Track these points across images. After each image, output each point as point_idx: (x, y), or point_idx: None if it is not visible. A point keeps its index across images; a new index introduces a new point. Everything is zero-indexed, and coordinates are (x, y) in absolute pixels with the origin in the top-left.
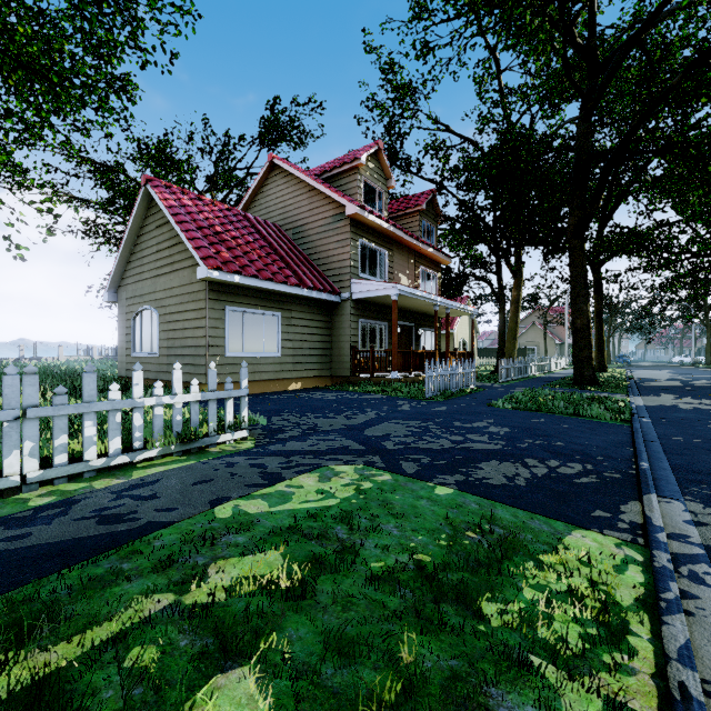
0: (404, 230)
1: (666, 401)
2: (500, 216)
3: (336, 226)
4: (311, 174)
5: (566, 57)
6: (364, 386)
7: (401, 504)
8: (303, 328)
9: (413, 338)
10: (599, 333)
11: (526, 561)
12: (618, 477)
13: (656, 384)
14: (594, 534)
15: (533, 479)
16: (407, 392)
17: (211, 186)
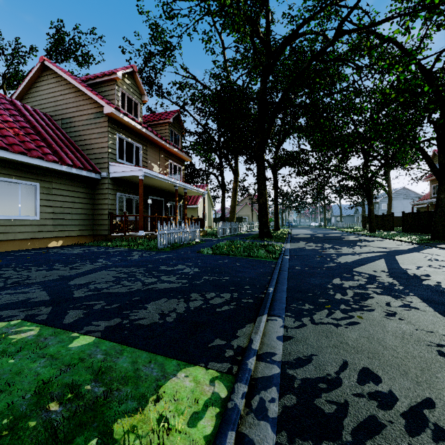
0: (155, 133)
1: (300, 245)
2: (222, 135)
3: (97, 121)
4: (77, 79)
5: (253, 41)
6: (117, 242)
7: (2, 373)
8: (65, 197)
9: (163, 208)
10: (276, 209)
11: (88, 441)
12: (250, 301)
13: (299, 236)
14: (199, 370)
15: (184, 313)
16: (147, 245)
17: (3, 81)
